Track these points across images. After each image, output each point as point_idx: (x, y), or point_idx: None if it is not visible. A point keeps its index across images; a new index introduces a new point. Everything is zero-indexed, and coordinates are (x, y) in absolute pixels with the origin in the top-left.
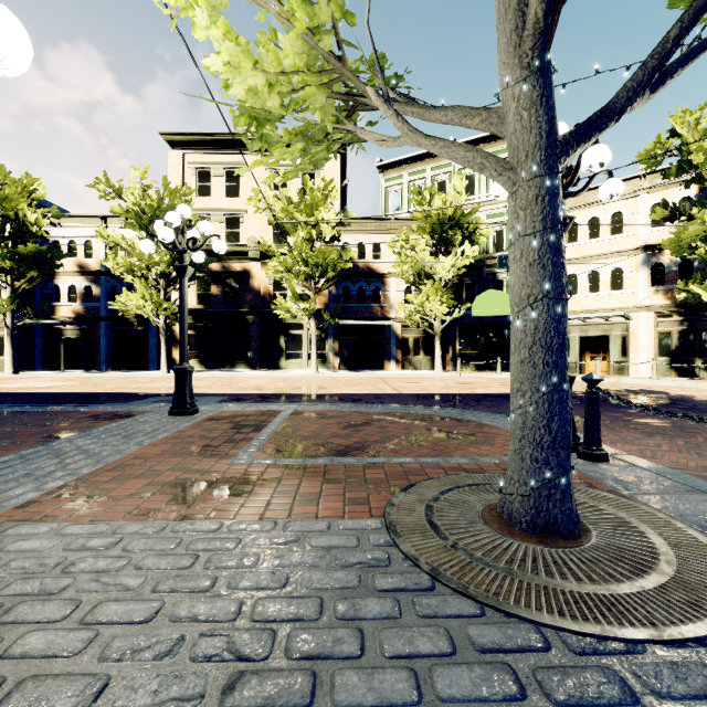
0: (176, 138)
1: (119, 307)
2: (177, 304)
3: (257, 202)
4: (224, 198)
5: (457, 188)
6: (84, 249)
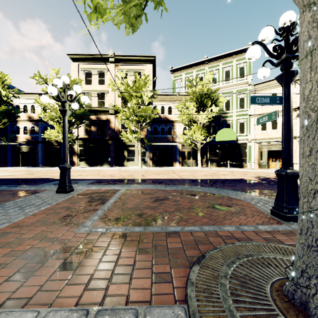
0: (74, 56)
1: (46, 136)
2: (75, 135)
3: (113, 86)
4: (98, 85)
5: (209, 79)
6: (31, 109)
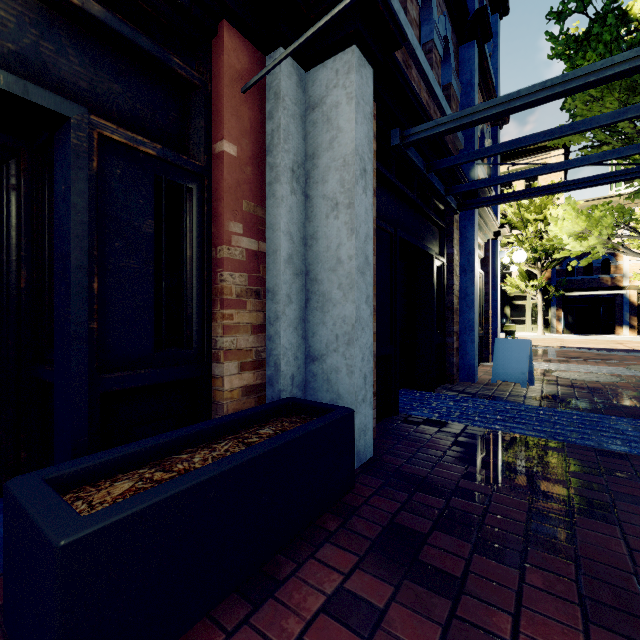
0: None
1: None
2: None
3: None
4: None
5: None
6: None
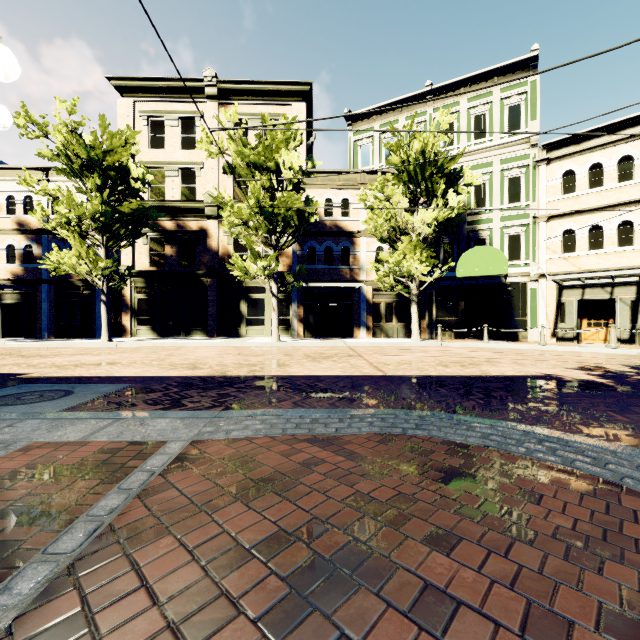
0: (125, 84)
1: (52, 267)
2: (127, 265)
3: (210, 146)
4: (179, 150)
5: (442, 125)
6: (24, 205)
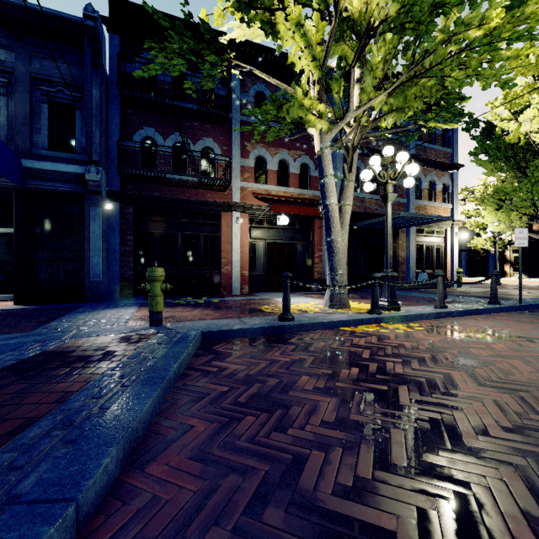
0: None
1: (472, 245)
2: (507, 239)
3: None
4: None
5: None
6: None
